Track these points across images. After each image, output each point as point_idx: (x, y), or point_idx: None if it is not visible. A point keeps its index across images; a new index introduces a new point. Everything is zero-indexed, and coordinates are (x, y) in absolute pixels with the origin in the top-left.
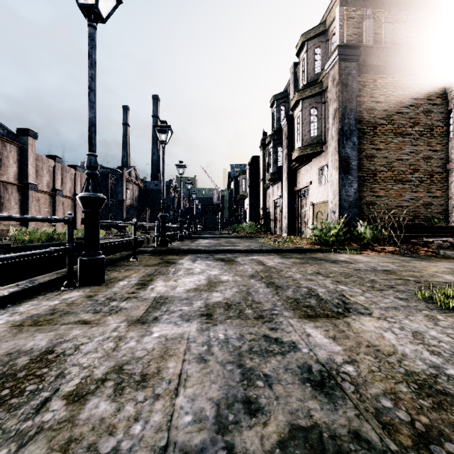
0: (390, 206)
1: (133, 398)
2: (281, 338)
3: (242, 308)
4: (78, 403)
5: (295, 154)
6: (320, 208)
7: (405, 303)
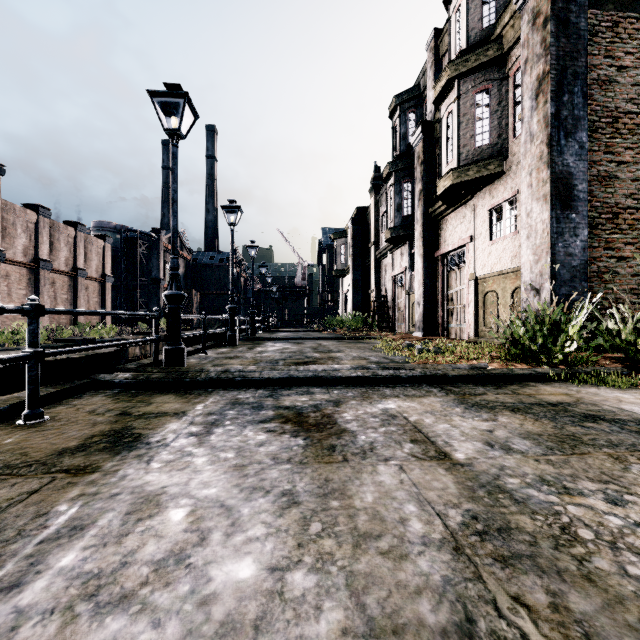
0: None
1: None
2: None
3: None
4: None
5: (444, 184)
6: (494, 284)
7: None
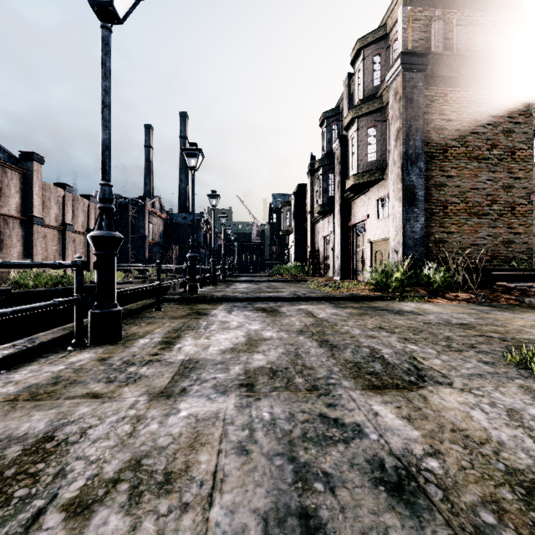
0: (463, 245)
1: (154, 509)
2: (342, 419)
3: (290, 376)
4: (81, 518)
5: (349, 183)
6: (380, 246)
7: (492, 368)
